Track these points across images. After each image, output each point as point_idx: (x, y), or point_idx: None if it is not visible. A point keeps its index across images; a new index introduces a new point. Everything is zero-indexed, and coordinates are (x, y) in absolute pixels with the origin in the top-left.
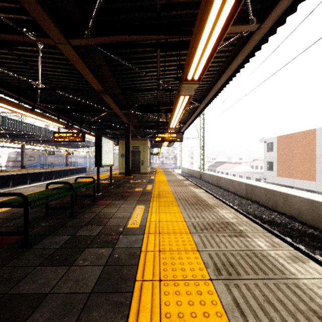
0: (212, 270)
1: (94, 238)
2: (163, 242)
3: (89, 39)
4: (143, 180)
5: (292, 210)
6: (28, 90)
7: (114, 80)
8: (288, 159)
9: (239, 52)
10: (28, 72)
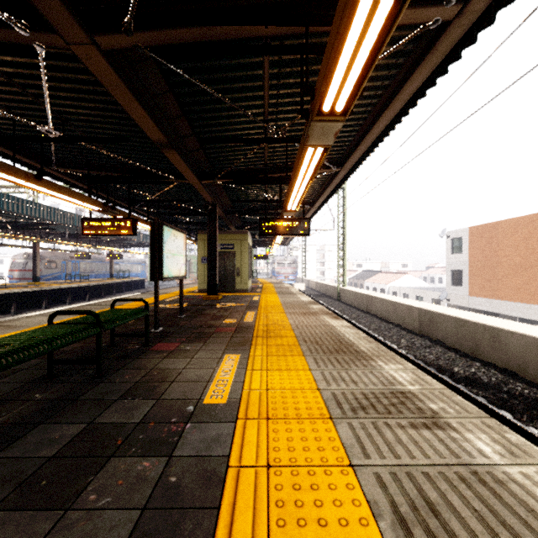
0: (390, 526)
1: (133, 431)
2: (275, 442)
3: (132, 36)
4: (240, 303)
5: (507, 358)
6: (31, 141)
7: (186, 123)
8: (489, 266)
9: (418, 66)
10: (31, 109)
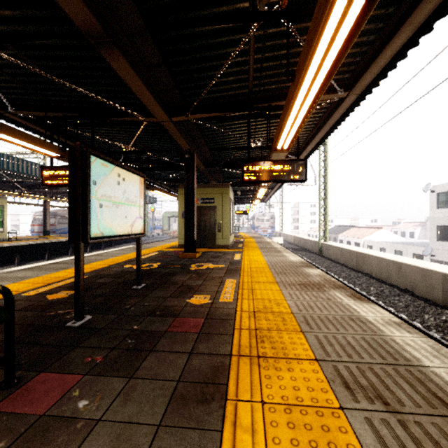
0: None
1: None
2: None
3: None
4: (219, 263)
5: None
6: None
7: None
8: None
9: None
10: None
